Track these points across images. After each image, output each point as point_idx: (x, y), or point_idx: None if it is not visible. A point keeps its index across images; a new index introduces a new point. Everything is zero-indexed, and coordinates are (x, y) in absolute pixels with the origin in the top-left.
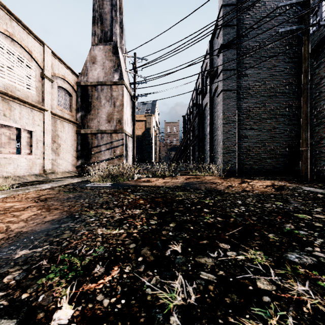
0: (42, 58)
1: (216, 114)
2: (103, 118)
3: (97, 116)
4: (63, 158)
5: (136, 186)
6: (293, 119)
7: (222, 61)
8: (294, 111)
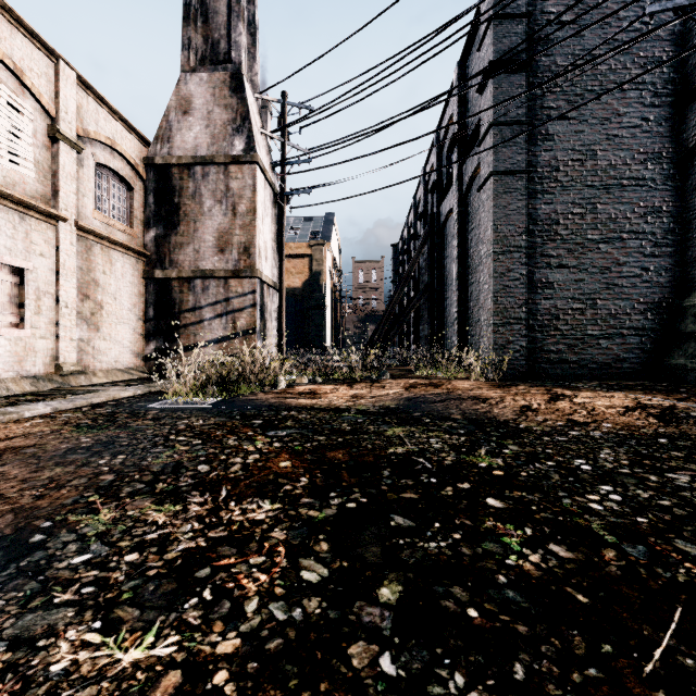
0: (54, 90)
1: (474, 232)
2: (207, 241)
3: (193, 238)
4: (110, 337)
5: (279, 409)
6: (663, 241)
7: (493, 102)
8: (665, 224)
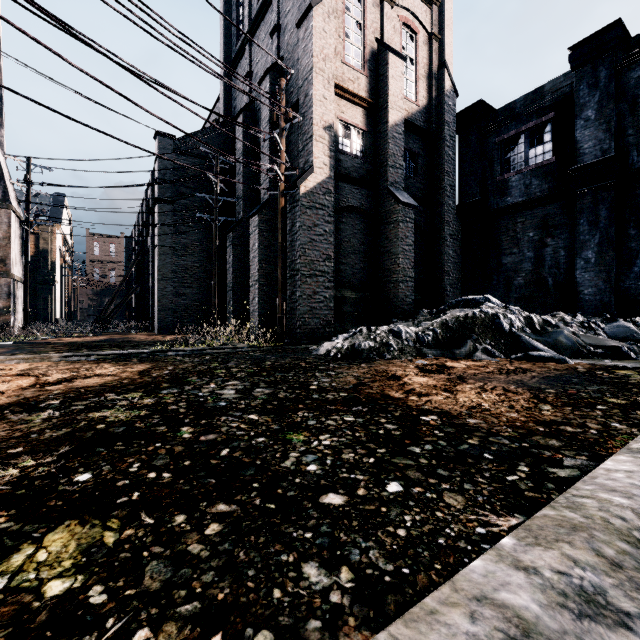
0: None
1: None
2: None
3: None
4: None
5: (49, 342)
6: None
7: (158, 215)
8: None
